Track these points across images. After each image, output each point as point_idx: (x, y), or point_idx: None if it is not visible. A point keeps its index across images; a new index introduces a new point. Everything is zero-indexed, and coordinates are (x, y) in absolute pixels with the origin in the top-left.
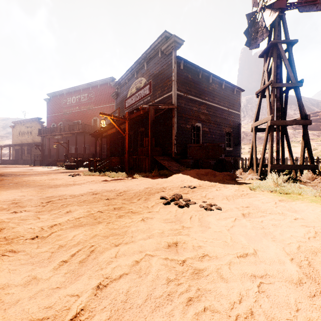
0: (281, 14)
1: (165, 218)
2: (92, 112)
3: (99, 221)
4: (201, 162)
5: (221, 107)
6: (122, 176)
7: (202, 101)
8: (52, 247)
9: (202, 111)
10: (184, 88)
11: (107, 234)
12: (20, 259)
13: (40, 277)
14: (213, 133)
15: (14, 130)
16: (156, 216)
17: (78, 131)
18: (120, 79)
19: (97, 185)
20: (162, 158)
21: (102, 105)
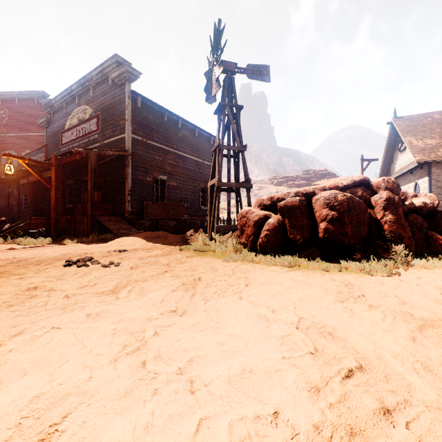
0: (231, 76)
1: (49, 276)
2: (2, 141)
3: None
4: (161, 223)
5: (195, 158)
6: (41, 243)
7: (169, 149)
8: None
9: (169, 161)
10: (143, 131)
11: None
12: None
13: None
14: (184, 189)
15: None
16: (41, 275)
17: None
18: (53, 101)
19: None
20: (108, 219)
21: (23, 132)
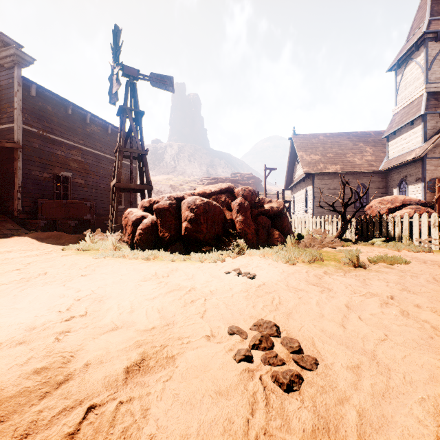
0: (133, 82)
1: None
2: None
3: None
4: (59, 223)
5: (108, 155)
6: None
7: (74, 145)
8: None
9: (74, 157)
10: (39, 122)
11: None
12: None
13: None
14: (94, 187)
15: None
16: None
17: None
18: None
19: None
20: None
21: None
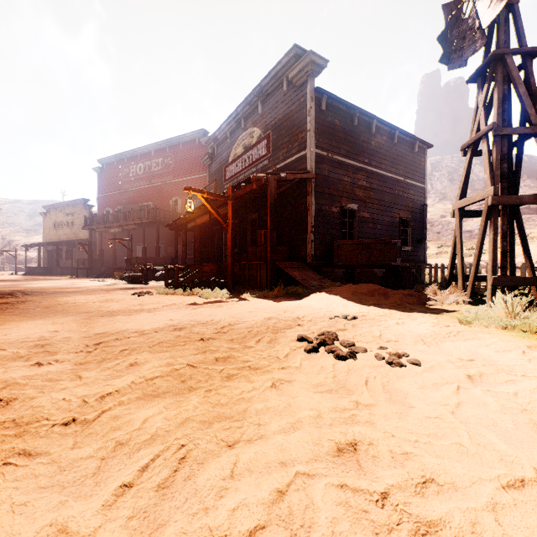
0: (511, 1)
1: (317, 383)
2: (169, 188)
3: (191, 387)
4: (358, 271)
5: (393, 175)
6: (222, 297)
7: (359, 166)
8: (102, 445)
9: (359, 183)
10: (328, 142)
11: (209, 417)
12: (38, 475)
13: (75, 528)
14: (379, 221)
15: (46, 220)
16: (298, 378)
17: (147, 220)
18: (217, 133)
19: (181, 313)
20: (290, 265)
21: (186, 176)
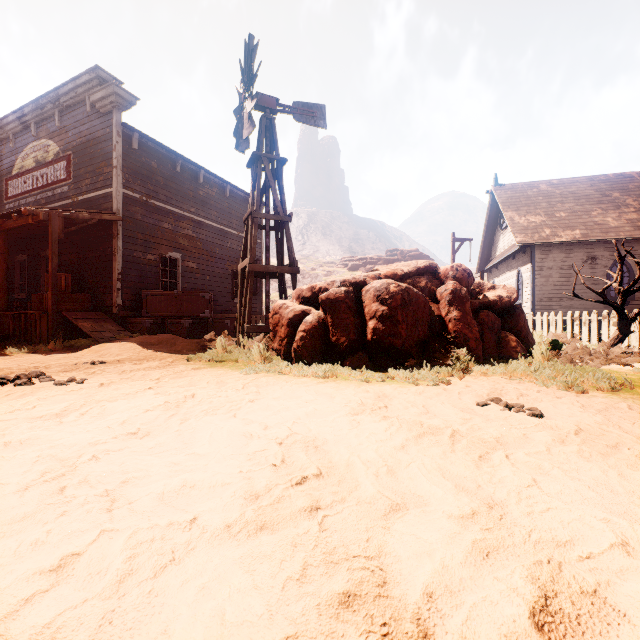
0: (270, 116)
1: None
2: None
3: None
4: (169, 323)
5: (225, 228)
6: None
7: (184, 214)
8: None
9: (184, 232)
10: (142, 184)
11: None
12: None
13: None
14: (208, 273)
15: None
16: None
17: None
18: None
19: None
20: (83, 316)
21: None
